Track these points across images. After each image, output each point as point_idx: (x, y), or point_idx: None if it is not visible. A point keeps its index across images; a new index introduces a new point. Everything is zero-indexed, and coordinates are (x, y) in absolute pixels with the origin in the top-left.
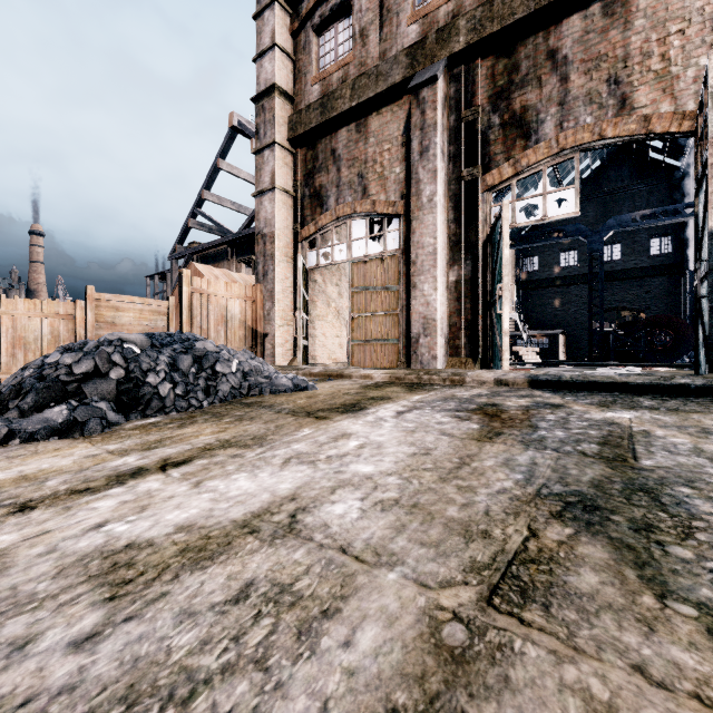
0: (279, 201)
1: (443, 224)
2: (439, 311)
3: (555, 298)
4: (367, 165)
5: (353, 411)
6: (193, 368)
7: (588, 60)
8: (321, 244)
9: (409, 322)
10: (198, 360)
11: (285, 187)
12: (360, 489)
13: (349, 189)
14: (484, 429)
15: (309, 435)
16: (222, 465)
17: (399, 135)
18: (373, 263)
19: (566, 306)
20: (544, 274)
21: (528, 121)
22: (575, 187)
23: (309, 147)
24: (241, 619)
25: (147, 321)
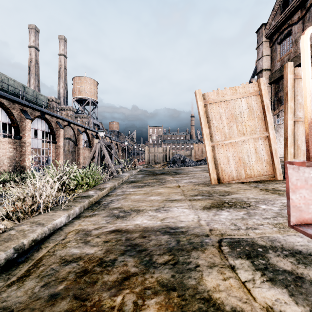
0: None
1: None
2: None
3: None
4: None
5: None
6: None
7: None
8: None
9: None
10: None
11: None
12: None
13: None
14: None
15: None
16: None
17: None
18: None
19: None
20: None
21: None
22: None
23: (276, 84)
24: None
25: None
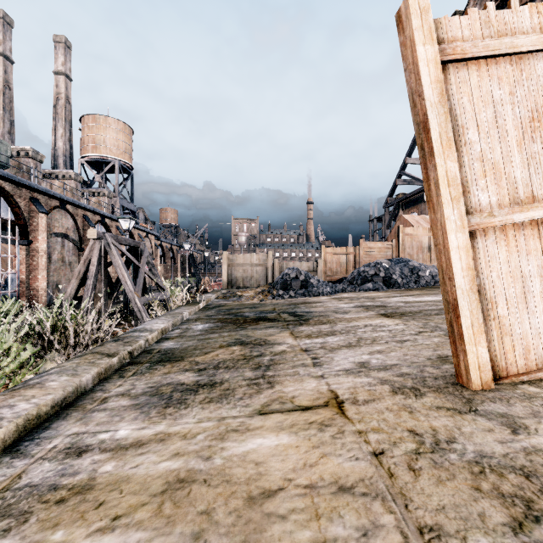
0: None
1: None
2: None
3: None
4: None
5: None
6: (409, 273)
7: None
8: None
9: None
10: (411, 270)
11: None
12: None
13: None
14: None
15: None
16: (422, 296)
17: None
18: None
19: None
20: None
21: None
22: None
23: None
24: (426, 305)
25: (382, 252)
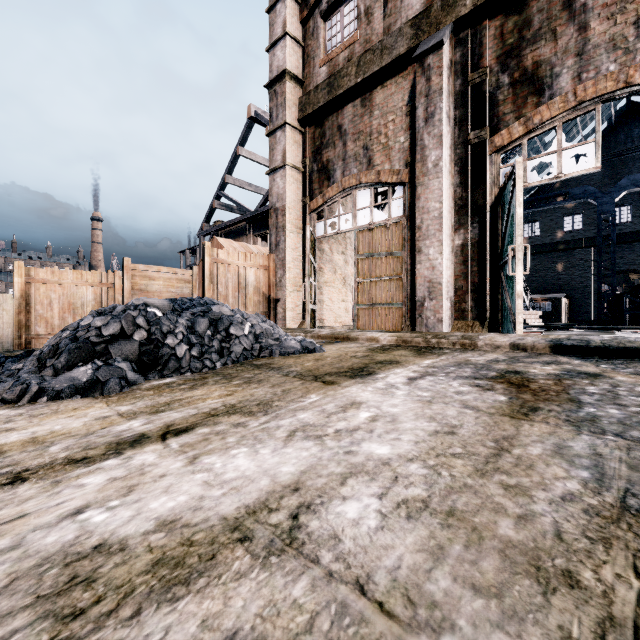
0: (289, 177)
1: (449, 188)
2: (445, 274)
3: (558, 262)
4: (371, 137)
5: (361, 376)
6: (208, 330)
7: (612, 4)
8: (328, 216)
9: (413, 286)
10: (214, 323)
11: (295, 164)
12: (376, 480)
13: (354, 162)
14: (513, 402)
15: (316, 402)
16: (223, 435)
17: (403, 105)
18: (378, 230)
19: (570, 270)
20: (546, 239)
21: (541, 77)
22: (595, 141)
23: (317, 125)
24: None
25: (174, 288)
